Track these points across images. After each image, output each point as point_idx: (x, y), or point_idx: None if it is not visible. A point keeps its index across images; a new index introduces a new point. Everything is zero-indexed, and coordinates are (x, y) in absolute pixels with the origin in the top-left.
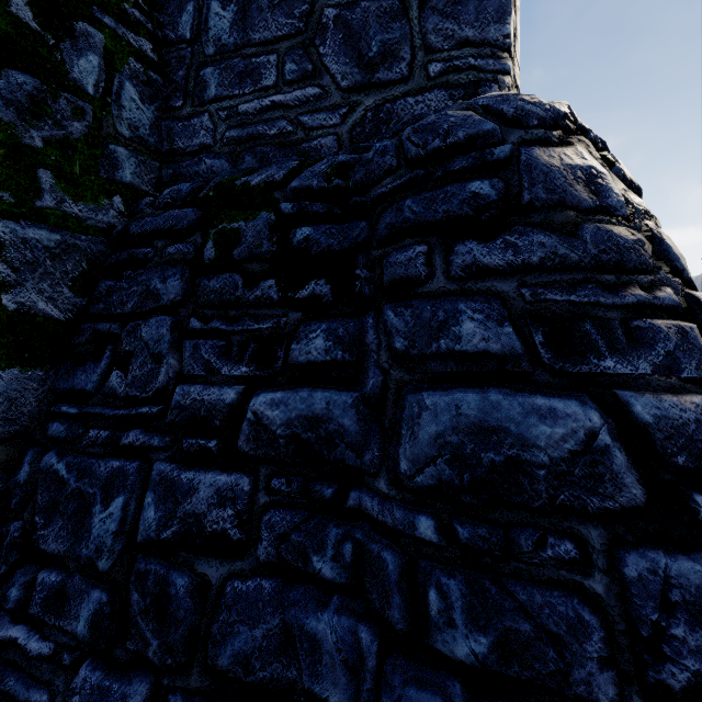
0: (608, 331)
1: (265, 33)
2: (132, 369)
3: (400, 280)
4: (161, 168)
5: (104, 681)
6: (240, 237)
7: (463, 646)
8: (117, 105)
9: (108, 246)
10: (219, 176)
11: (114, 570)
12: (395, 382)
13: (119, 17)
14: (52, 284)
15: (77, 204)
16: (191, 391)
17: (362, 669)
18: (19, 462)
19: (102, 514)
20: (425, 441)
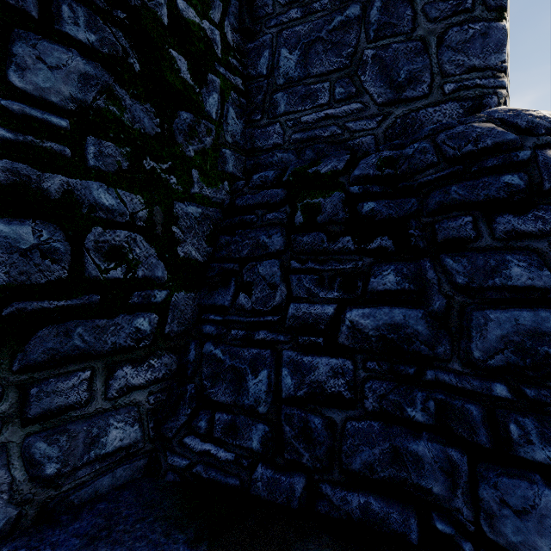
0: None
1: (321, 68)
2: (254, 293)
3: (453, 239)
4: (246, 160)
5: (275, 475)
6: (321, 208)
7: (540, 454)
8: (226, 123)
9: (221, 214)
10: (291, 165)
11: (269, 413)
12: (459, 303)
13: (226, 66)
14: (197, 240)
15: (208, 189)
16: (301, 307)
17: (456, 472)
18: (186, 348)
19: (254, 380)
20: (493, 340)
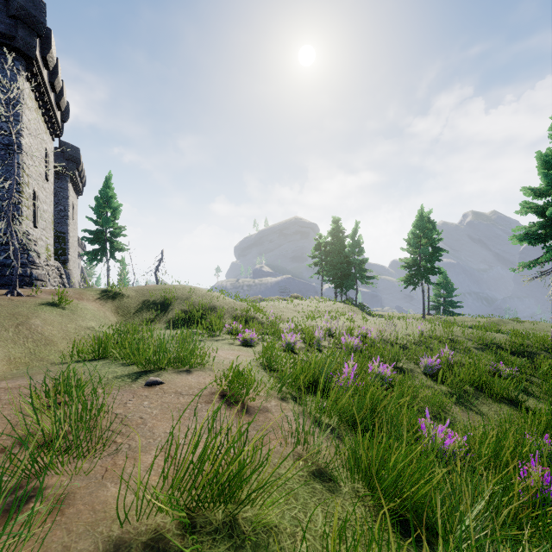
0: None
1: None
2: None
3: None
4: None
5: None
6: None
7: None
8: None
9: None
10: None
11: None
12: None
13: None
14: None
15: None
16: None
17: None
18: None
19: None
20: None
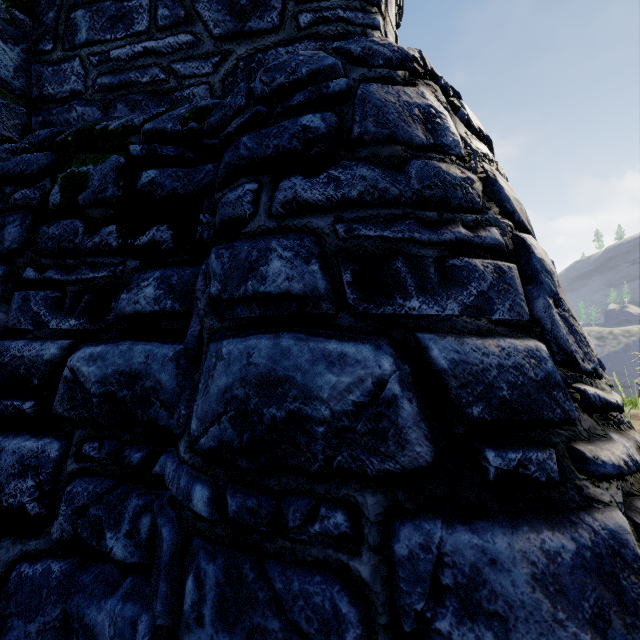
0: (420, 270)
1: None
2: None
3: (228, 220)
4: (30, 115)
5: None
6: (87, 181)
7: None
8: None
9: None
10: (85, 122)
11: None
12: (207, 331)
13: None
14: None
15: None
16: (11, 346)
17: None
18: None
19: None
20: (214, 396)
